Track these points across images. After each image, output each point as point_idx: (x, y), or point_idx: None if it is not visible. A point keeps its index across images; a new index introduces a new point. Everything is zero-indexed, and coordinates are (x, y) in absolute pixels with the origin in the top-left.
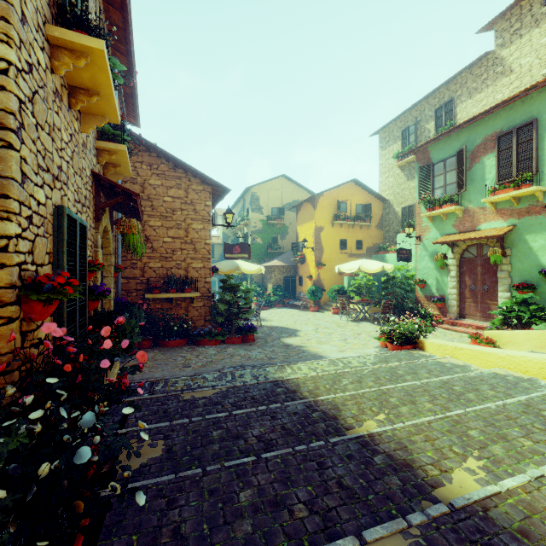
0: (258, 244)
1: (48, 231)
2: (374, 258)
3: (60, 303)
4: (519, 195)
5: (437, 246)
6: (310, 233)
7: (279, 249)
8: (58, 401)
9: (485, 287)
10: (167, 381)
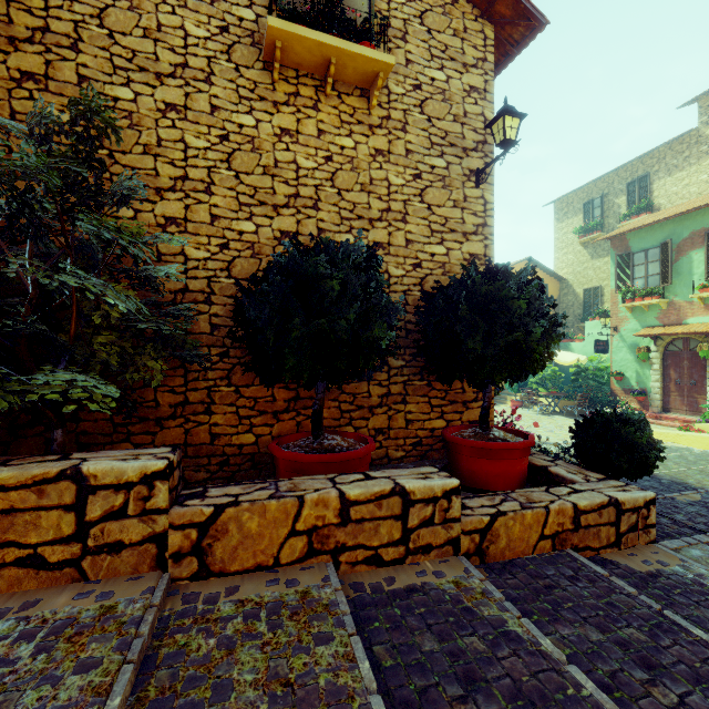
0: None
1: None
2: None
3: None
4: None
5: (637, 338)
6: None
7: None
8: None
9: (692, 381)
10: None
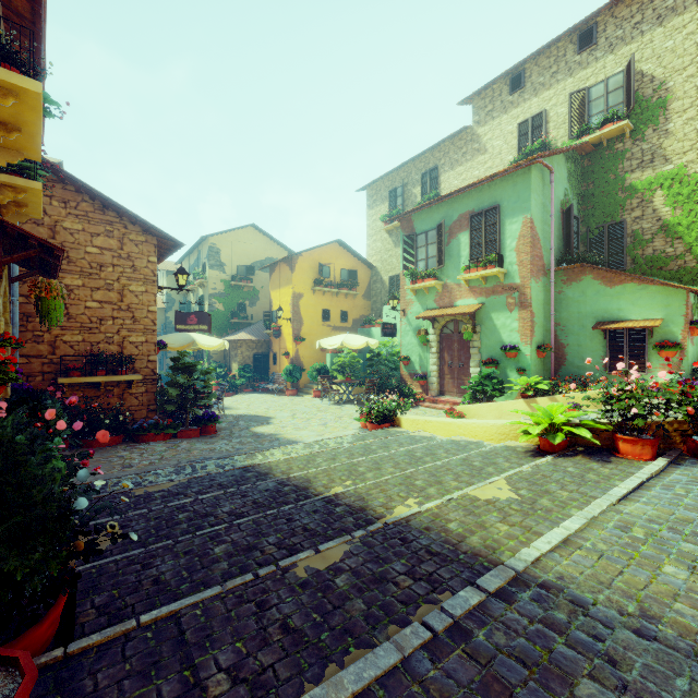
0: (218, 311)
1: None
2: (359, 332)
3: None
4: (487, 275)
5: (420, 321)
6: (286, 300)
7: (247, 319)
8: None
9: (460, 363)
10: (107, 482)
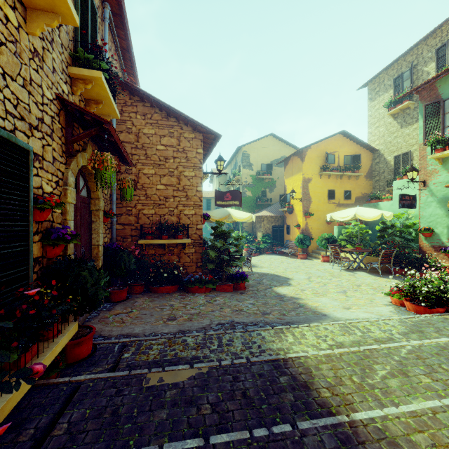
0: (248, 197)
1: None
2: (365, 206)
3: None
4: None
5: (448, 191)
6: (297, 184)
7: (267, 201)
8: None
9: None
10: (141, 344)
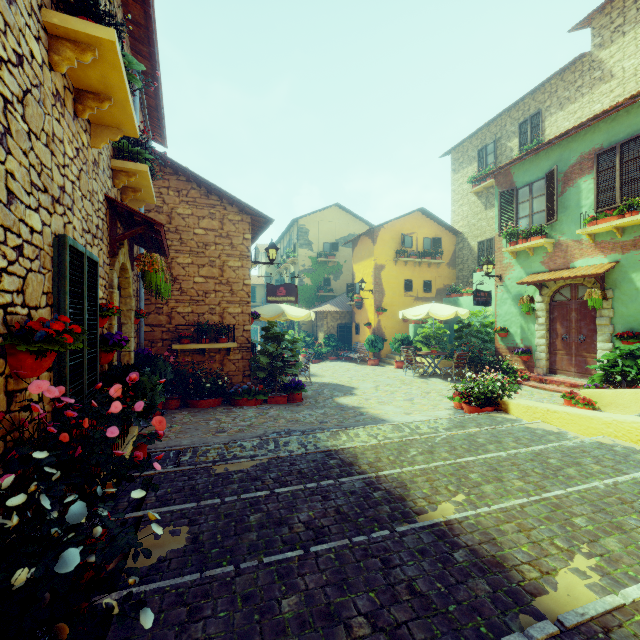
0: (306, 286)
1: (45, 266)
2: (445, 301)
3: (62, 355)
4: (624, 225)
5: (521, 288)
6: (368, 272)
7: (332, 292)
8: (50, 480)
9: (580, 336)
10: (196, 450)
